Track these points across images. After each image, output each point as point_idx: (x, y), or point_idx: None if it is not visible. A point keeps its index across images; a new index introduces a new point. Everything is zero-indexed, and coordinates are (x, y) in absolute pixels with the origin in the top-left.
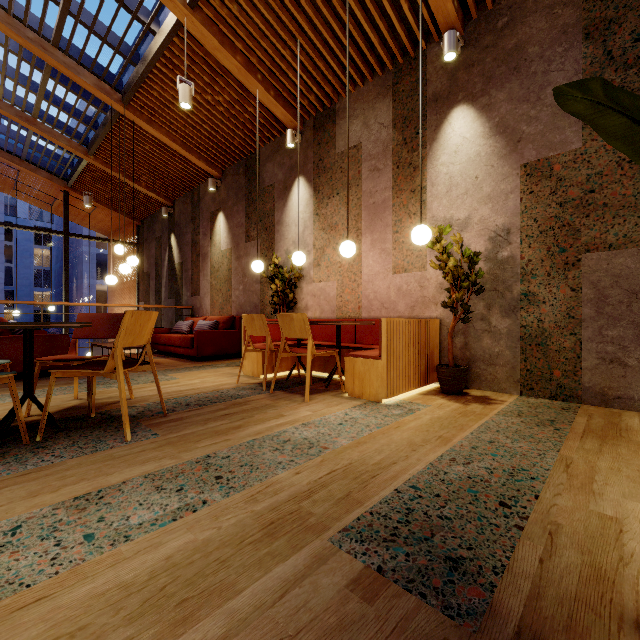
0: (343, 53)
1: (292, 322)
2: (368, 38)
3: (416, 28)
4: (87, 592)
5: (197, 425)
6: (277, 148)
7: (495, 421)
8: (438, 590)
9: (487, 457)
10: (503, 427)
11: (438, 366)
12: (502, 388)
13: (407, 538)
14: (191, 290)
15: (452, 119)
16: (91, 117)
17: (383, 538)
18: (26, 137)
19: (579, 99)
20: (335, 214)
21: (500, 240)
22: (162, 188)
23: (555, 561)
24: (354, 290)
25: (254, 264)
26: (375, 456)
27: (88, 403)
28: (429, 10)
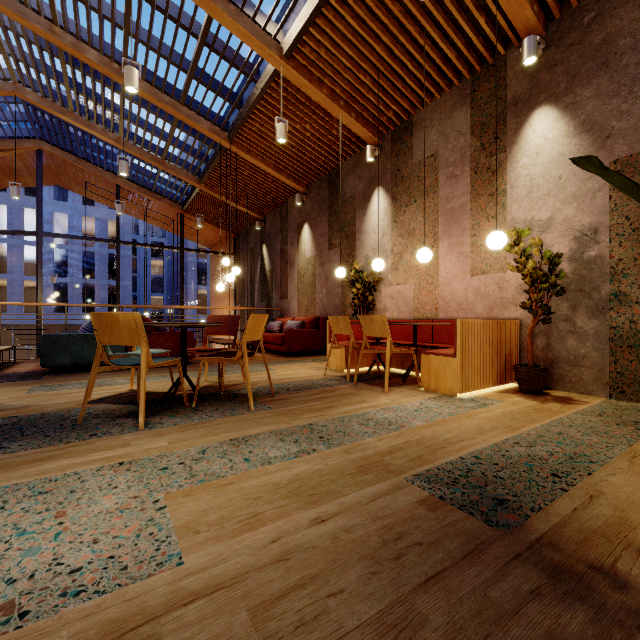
0: (420, 71)
1: (373, 323)
2: (445, 53)
3: (494, 38)
4: (255, 484)
5: (298, 404)
6: (357, 162)
7: (570, 418)
8: (483, 512)
9: (551, 444)
10: (577, 423)
11: (516, 366)
12: (588, 390)
13: (465, 485)
14: (280, 294)
15: (533, 121)
16: (203, 153)
17: (446, 482)
18: (156, 174)
19: (589, 164)
20: (412, 221)
21: (586, 240)
22: (256, 205)
23: (587, 511)
24: (431, 292)
25: (337, 271)
26: (445, 435)
27: (219, 383)
28: (507, 19)
